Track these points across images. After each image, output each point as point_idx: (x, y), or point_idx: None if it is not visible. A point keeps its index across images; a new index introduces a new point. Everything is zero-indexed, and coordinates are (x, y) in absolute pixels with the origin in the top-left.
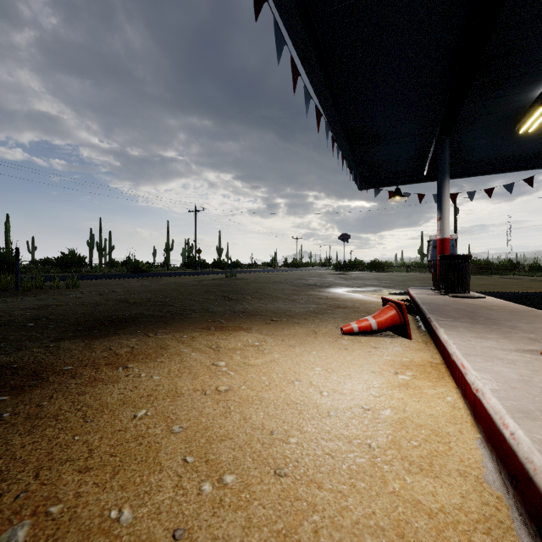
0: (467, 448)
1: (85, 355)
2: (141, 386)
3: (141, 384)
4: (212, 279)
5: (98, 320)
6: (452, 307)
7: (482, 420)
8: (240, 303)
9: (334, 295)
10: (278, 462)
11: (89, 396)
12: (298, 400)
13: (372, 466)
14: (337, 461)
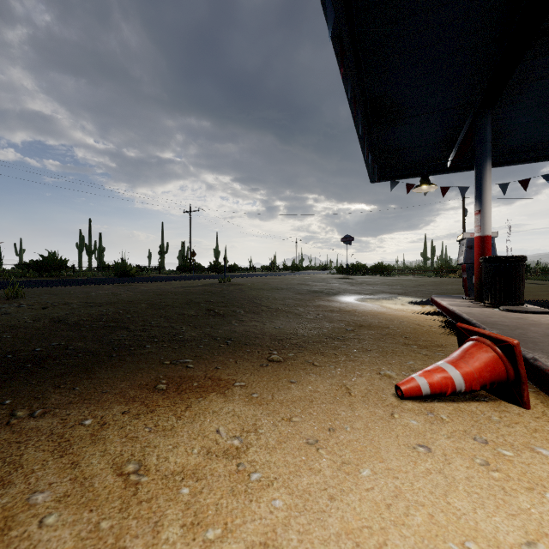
0: None
1: None
2: None
3: None
4: (202, 285)
5: None
6: (538, 333)
7: None
8: (227, 321)
9: (348, 307)
10: None
11: None
12: None
13: None
14: None
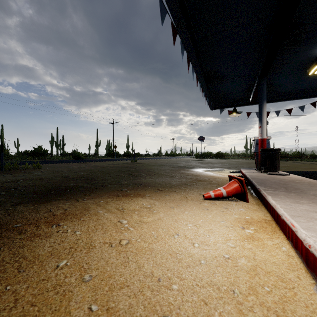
0: (307, 293)
1: (32, 215)
2: (66, 240)
3: (67, 238)
4: (122, 163)
5: (48, 190)
6: (271, 181)
7: (316, 270)
8: (139, 178)
9: (196, 173)
10: (164, 309)
11: (27, 249)
12: (177, 251)
13: (238, 312)
14: (210, 307)
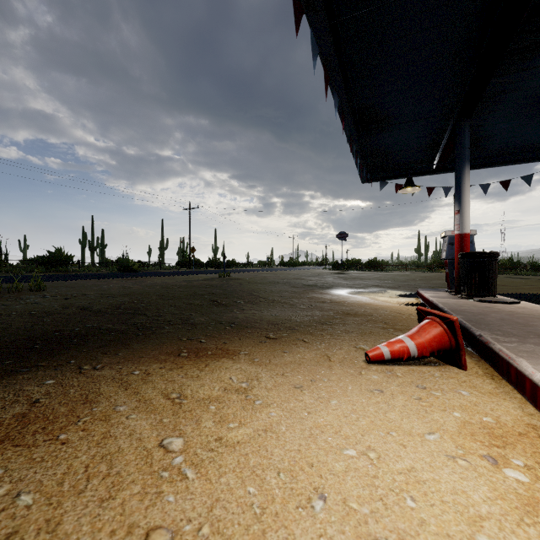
0: None
1: None
2: None
3: None
4: (203, 280)
5: (31, 339)
6: (495, 317)
7: None
8: (229, 310)
9: (339, 298)
10: None
11: None
12: None
13: None
14: None
